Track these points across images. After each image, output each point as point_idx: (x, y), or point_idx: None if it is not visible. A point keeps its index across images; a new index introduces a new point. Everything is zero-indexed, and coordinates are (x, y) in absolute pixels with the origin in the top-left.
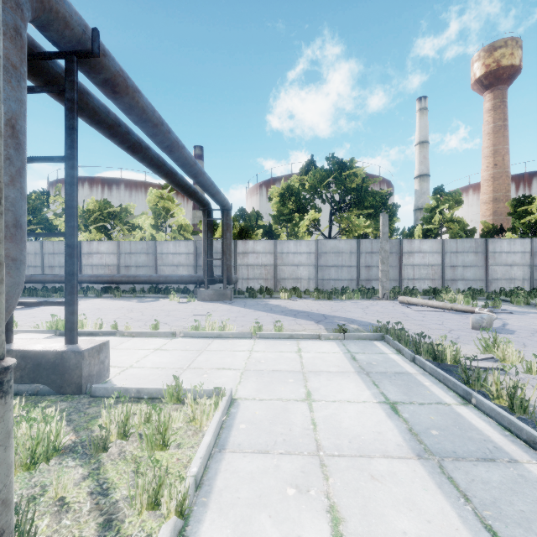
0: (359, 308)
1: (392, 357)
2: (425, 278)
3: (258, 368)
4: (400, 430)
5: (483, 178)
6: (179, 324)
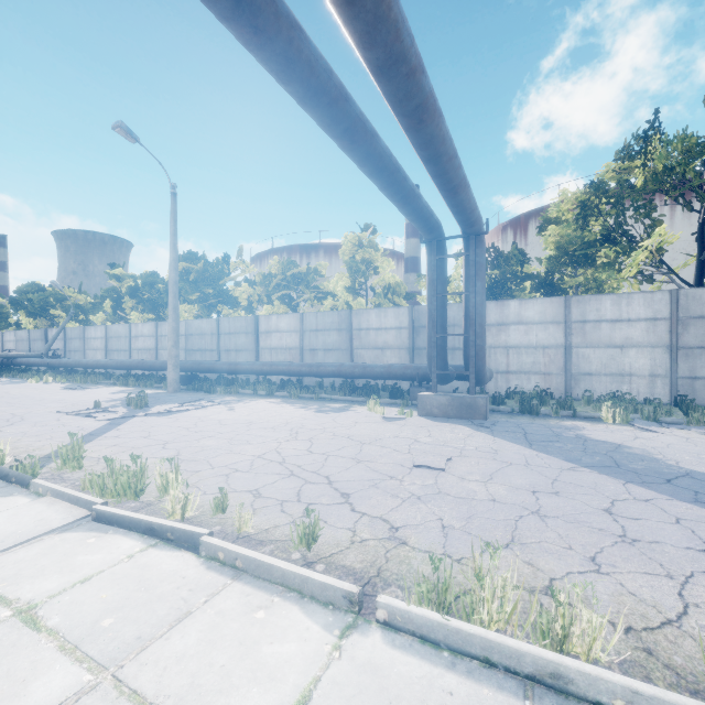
0: None
1: None
2: None
3: None
4: None
5: None
6: (377, 507)
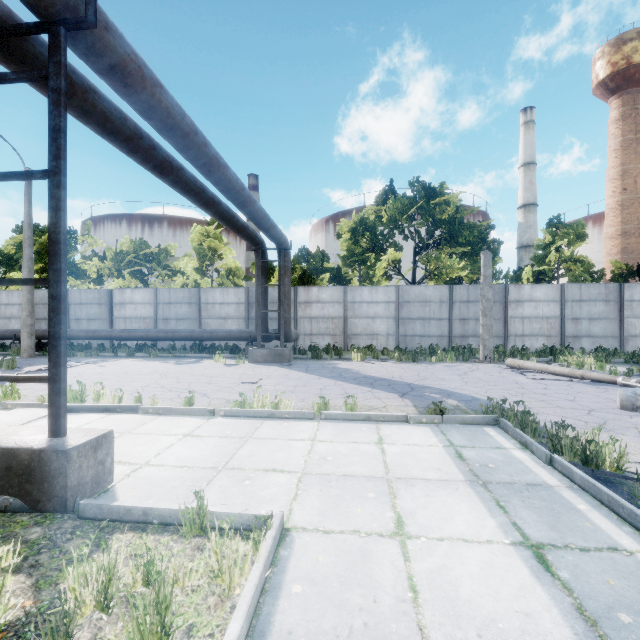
0: (455, 374)
1: (516, 454)
2: (538, 334)
3: (323, 471)
4: (563, 611)
5: (608, 206)
6: (221, 396)
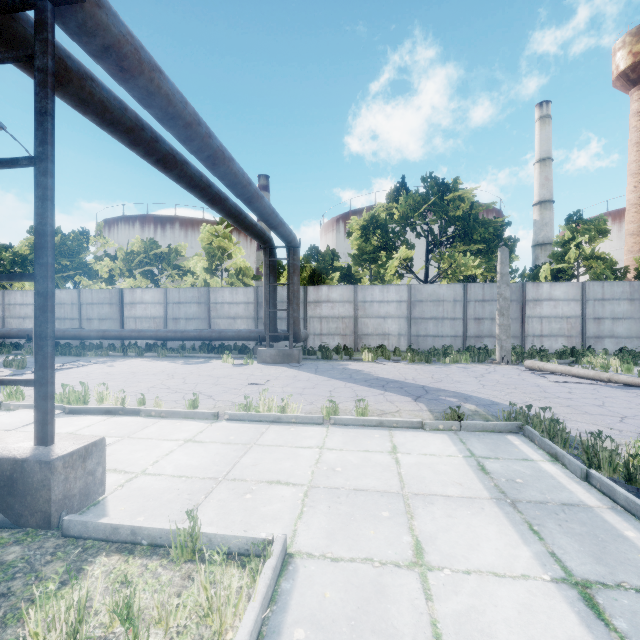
0: (471, 376)
1: (545, 467)
2: (558, 334)
3: (332, 484)
4: None
5: (630, 202)
6: (227, 398)
